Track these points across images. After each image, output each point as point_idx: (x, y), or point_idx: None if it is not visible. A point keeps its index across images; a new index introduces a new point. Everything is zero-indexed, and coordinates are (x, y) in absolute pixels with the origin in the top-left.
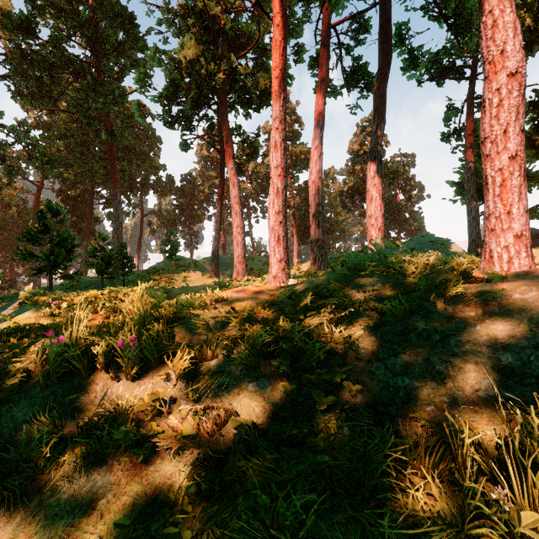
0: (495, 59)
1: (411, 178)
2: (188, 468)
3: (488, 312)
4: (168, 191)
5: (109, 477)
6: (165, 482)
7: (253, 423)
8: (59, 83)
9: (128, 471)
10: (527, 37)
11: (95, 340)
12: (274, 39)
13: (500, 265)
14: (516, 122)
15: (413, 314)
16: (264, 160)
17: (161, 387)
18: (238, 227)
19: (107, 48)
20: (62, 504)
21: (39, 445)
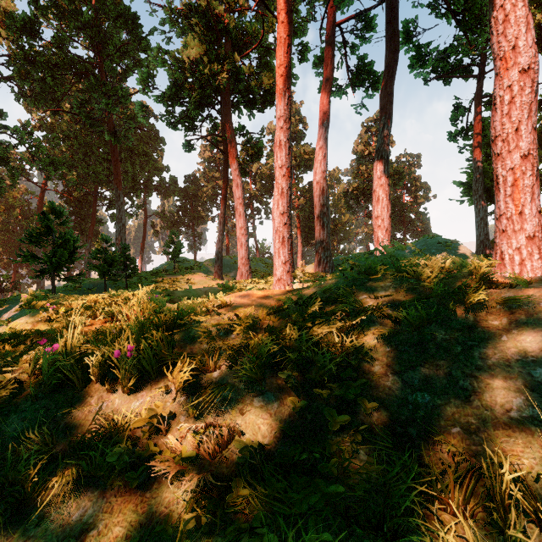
0: (507, 55)
1: (417, 179)
2: (187, 495)
3: (514, 321)
4: (171, 192)
5: (101, 503)
6: (162, 512)
7: (259, 444)
8: (62, 84)
9: (122, 497)
10: (537, 34)
11: (91, 349)
12: (279, 36)
13: (512, 267)
14: (529, 120)
15: (430, 322)
16: (268, 160)
17: (159, 401)
18: (242, 229)
19: (110, 48)
20: (49, 536)
21: (26, 467)
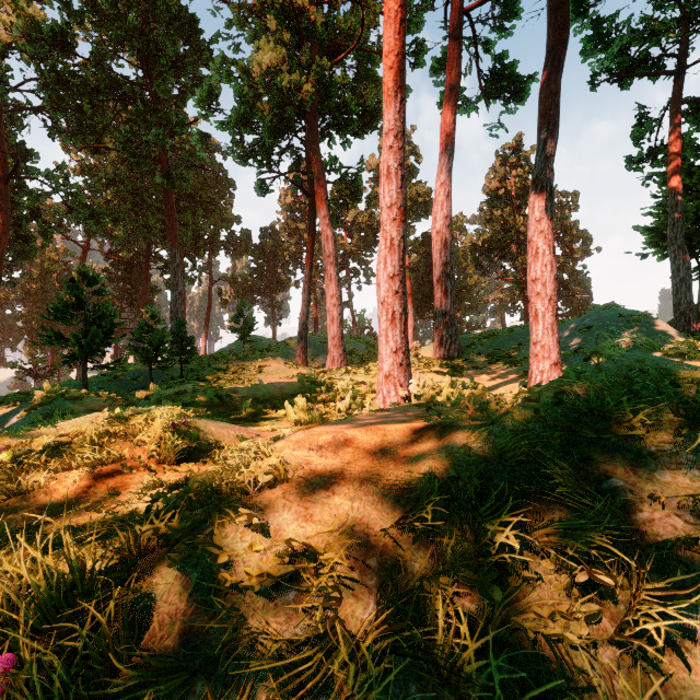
0: None
1: (572, 226)
2: None
3: None
4: (243, 250)
5: None
6: None
7: None
8: (104, 114)
9: None
10: None
11: None
12: (387, 8)
13: None
14: None
15: None
16: (369, 203)
17: None
18: (333, 297)
19: (162, 63)
20: None
21: None
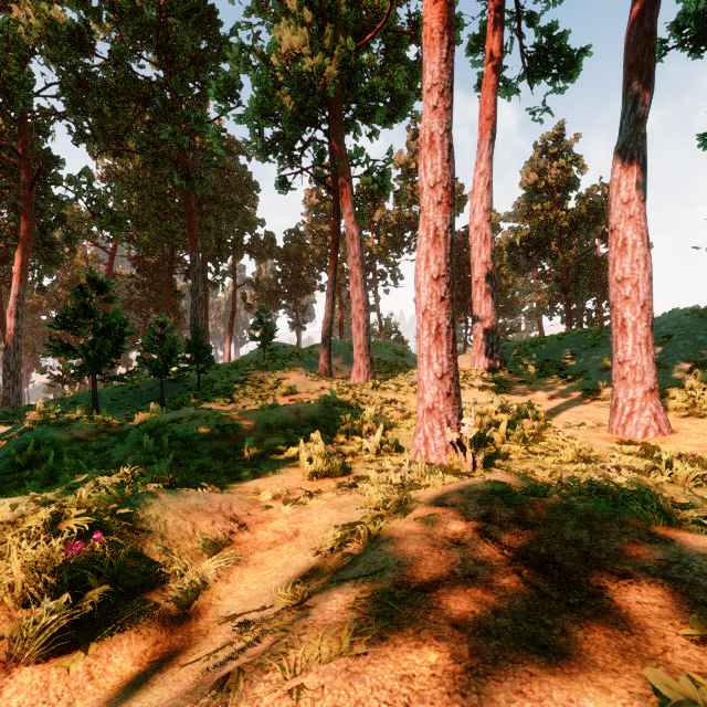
0: None
1: None
2: None
3: None
4: (267, 254)
5: None
6: None
7: None
8: (124, 116)
9: None
10: None
11: None
12: None
13: None
14: None
15: None
16: (399, 198)
17: None
18: (359, 302)
19: (181, 59)
20: None
21: None
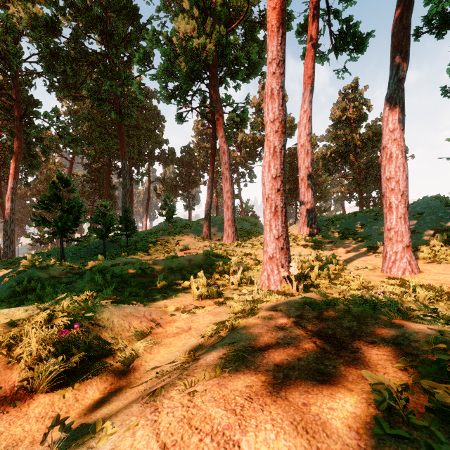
0: None
1: None
2: None
3: None
4: (170, 161)
5: None
6: None
7: None
8: (80, 74)
9: None
10: None
11: None
12: None
13: None
14: None
15: None
16: (253, 126)
17: None
18: (228, 192)
19: (115, 39)
20: None
21: None
